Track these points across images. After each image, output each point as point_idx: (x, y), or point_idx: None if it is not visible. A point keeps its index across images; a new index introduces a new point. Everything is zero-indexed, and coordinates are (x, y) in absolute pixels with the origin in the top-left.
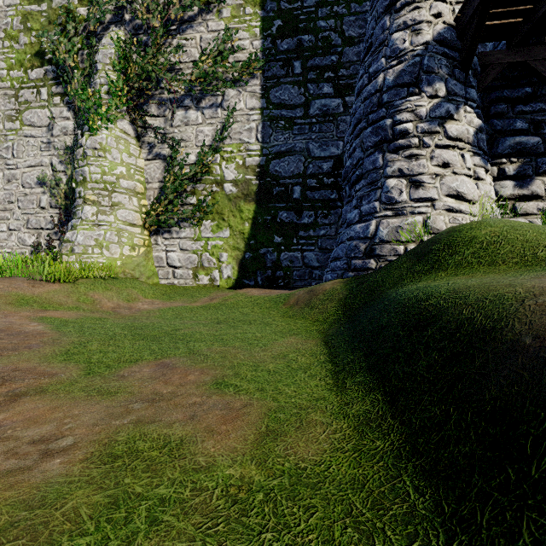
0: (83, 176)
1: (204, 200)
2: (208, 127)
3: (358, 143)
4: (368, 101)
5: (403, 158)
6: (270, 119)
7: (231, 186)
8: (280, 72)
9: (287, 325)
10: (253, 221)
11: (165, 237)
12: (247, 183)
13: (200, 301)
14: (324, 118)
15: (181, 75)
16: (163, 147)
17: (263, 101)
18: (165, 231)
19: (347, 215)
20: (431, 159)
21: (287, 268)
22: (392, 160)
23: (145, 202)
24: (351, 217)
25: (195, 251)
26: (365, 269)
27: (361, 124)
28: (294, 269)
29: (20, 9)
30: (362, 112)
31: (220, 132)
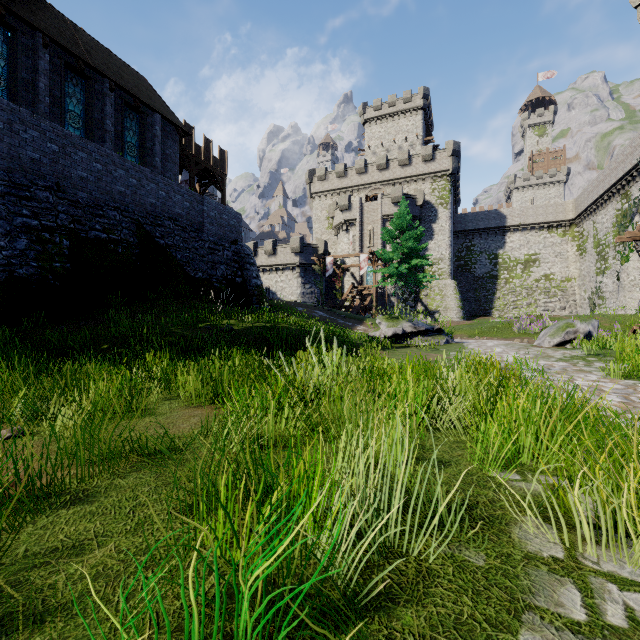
0: (619, 283)
1: None
2: None
3: None
4: None
5: None
6: None
7: None
8: None
9: None
10: None
11: None
12: None
13: None
14: None
15: None
16: None
17: None
18: None
19: None
20: None
21: None
22: None
23: None
24: None
25: None
26: None
27: None
28: None
29: (615, 214)
30: None
31: None
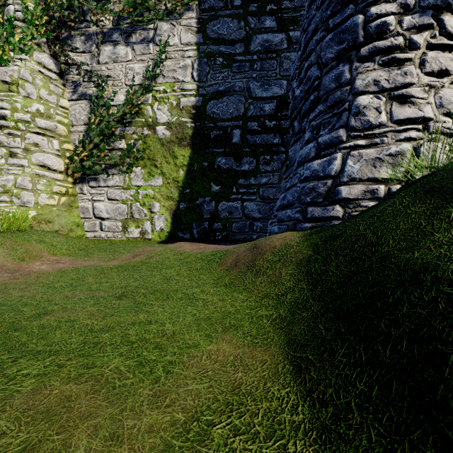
0: None
1: (133, 145)
2: (139, 64)
3: (313, 60)
4: (328, 1)
5: (381, 66)
6: (207, 55)
7: (164, 129)
8: (218, 4)
9: (221, 302)
10: (188, 168)
11: (91, 185)
12: (182, 126)
13: (120, 258)
14: (266, 54)
15: (107, 3)
16: (89, 86)
17: (199, 36)
18: (92, 179)
19: (296, 155)
20: (421, 65)
21: (225, 219)
22: (364, 71)
23: (69, 147)
24: (303, 153)
25: (125, 201)
26: (327, 218)
27: (317, 35)
28: (233, 220)
29: None
30: (318, 19)
31: (152, 70)
